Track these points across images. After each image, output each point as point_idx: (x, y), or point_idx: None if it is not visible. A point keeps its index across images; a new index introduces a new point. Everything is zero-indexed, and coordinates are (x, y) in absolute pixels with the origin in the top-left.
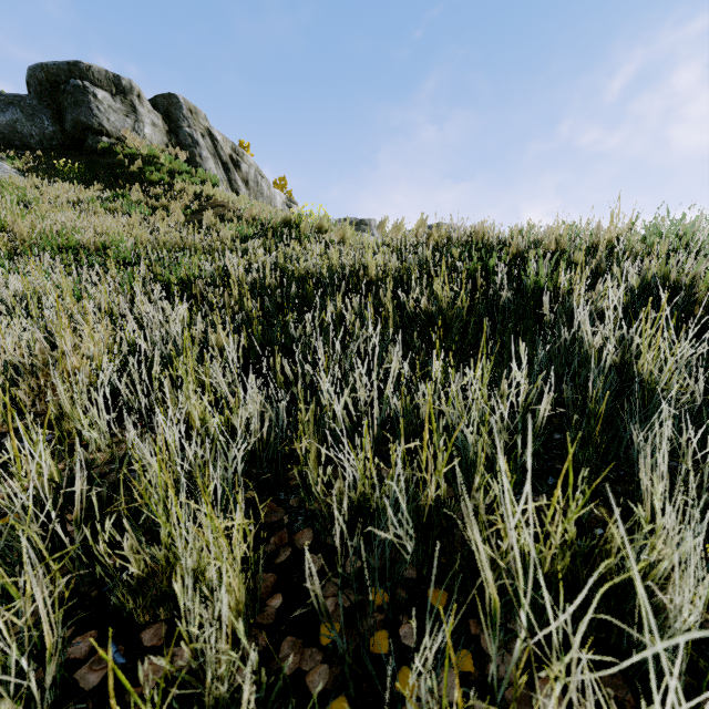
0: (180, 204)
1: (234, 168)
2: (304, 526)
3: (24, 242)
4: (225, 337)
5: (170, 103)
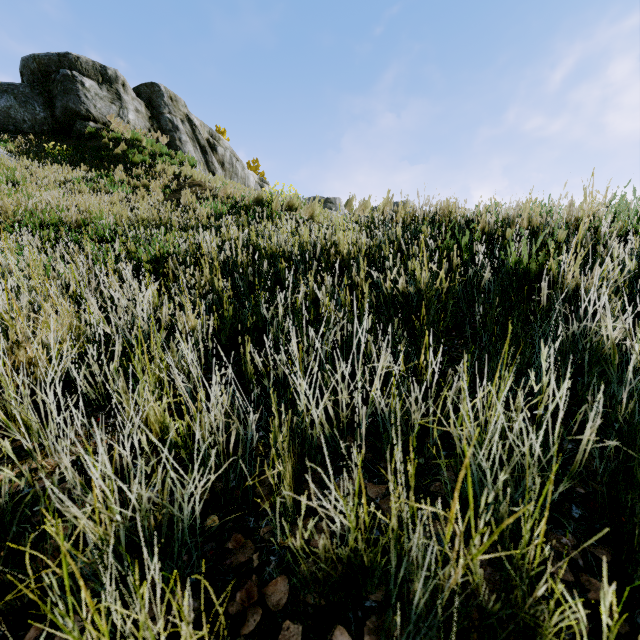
0: (159, 184)
1: (211, 151)
2: (277, 572)
3: (9, 219)
4: (194, 319)
5: (152, 91)
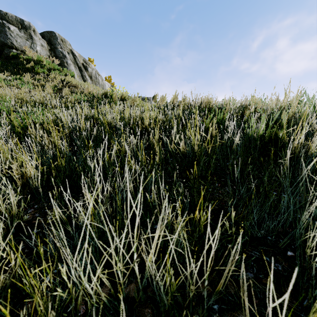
0: (51, 84)
1: (84, 70)
2: None
3: None
4: (33, 169)
5: (51, 36)
